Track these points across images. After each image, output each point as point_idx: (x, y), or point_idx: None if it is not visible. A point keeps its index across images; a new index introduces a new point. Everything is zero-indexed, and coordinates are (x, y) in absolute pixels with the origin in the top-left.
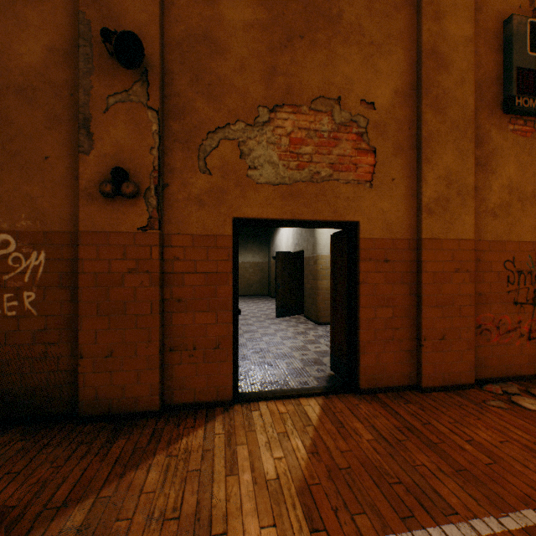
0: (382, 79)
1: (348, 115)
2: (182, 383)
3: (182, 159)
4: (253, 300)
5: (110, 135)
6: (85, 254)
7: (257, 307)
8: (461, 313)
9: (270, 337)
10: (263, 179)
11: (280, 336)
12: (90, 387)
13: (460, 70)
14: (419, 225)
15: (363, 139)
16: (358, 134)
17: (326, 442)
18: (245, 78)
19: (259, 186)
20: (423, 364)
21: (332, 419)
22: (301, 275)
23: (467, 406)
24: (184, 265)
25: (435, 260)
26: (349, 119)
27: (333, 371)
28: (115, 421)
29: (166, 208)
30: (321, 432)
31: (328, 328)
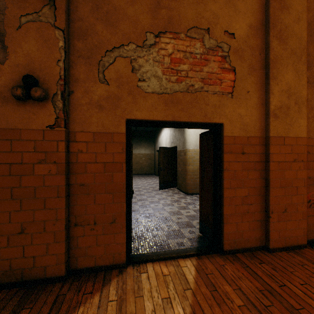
0: (240, 16)
1: (215, 41)
2: (84, 251)
3: (85, 71)
4: (144, 177)
5: (22, 48)
6: (0, 147)
7: (147, 182)
8: (298, 192)
9: (155, 204)
10: (150, 89)
11: (162, 203)
12: (5, 259)
13: (297, 11)
14: (267, 126)
15: (226, 60)
16: (222, 56)
17: (204, 310)
18: (136, 9)
19: (147, 94)
20: (271, 231)
21: (205, 281)
22: (175, 162)
23: (308, 266)
24: (86, 157)
25: (279, 152)
26: (216, 45)
27: (201, 233)
28: (27, 287)
29: (71, 111)
30: (198, 297)
31: (193, 197)
